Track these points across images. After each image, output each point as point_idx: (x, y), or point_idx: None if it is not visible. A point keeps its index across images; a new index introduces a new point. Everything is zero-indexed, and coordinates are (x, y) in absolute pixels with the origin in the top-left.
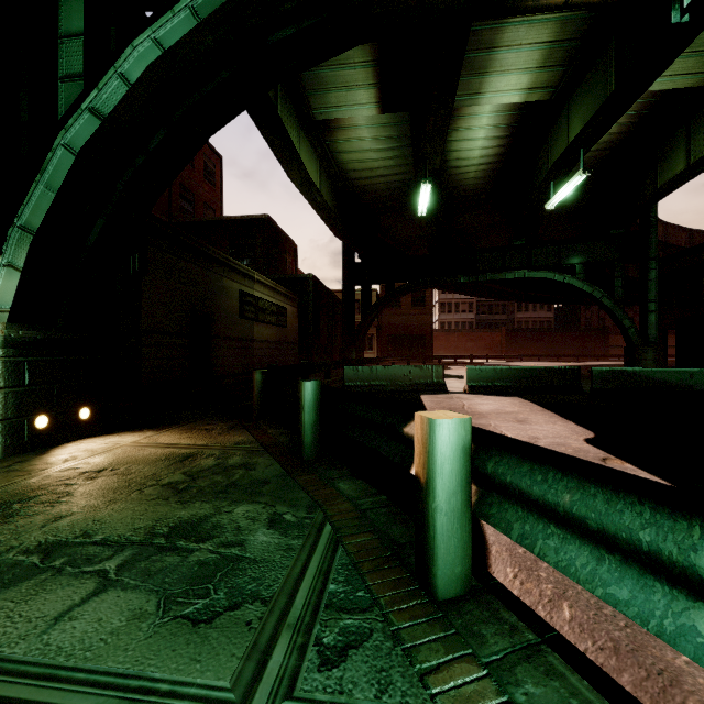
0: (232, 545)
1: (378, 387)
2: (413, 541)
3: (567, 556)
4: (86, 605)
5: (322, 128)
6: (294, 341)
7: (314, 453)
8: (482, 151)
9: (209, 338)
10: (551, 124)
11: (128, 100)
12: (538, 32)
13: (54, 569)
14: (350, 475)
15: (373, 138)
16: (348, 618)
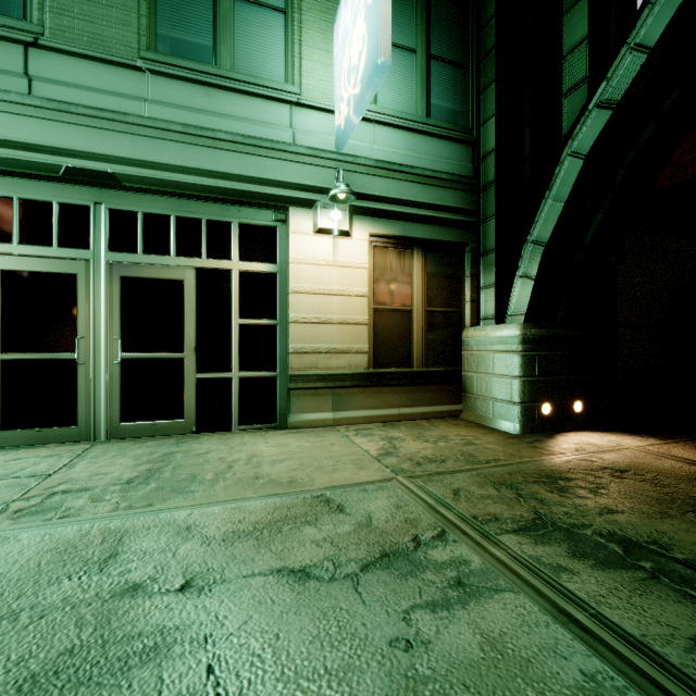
0: None
1: None
2: None
3: None
4: None
5: None
6: None
7: None
8: None
9: None
10: None
11: (644, 69)
12: None
13: (645, 570)
14: None
15: None
16: None
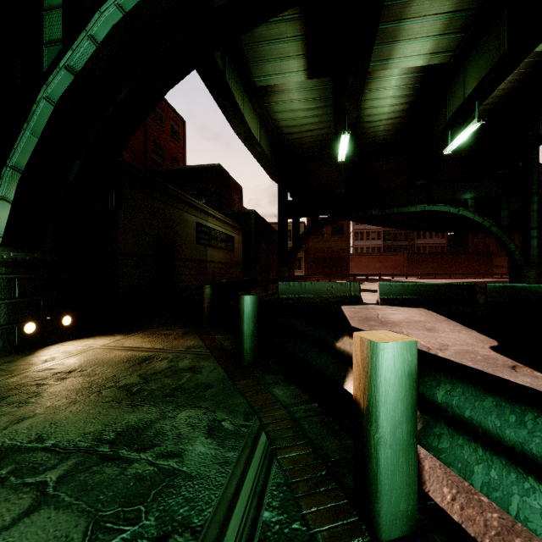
0: (171, 455)
1: (306, 299)
2: (347, 457)
3: None
4: (14, 528)
5: (261, 93)
6: (239, 262)
7: (252, 359)
8: (390, 108)
9: (172, 259)
10: (449, 83)
11: (96, 58)
12: (440, 4)
13: None
14: (284, 380)
15: (302, 99)
16: None
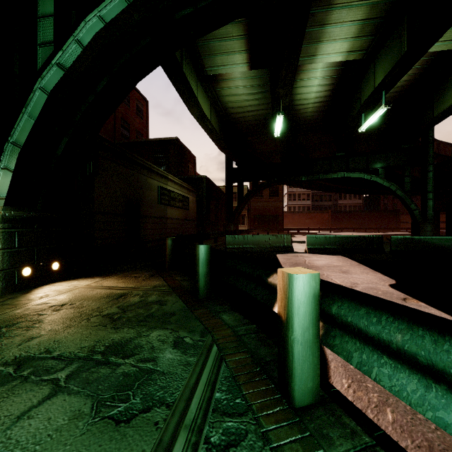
0: (147, 360)
1: (248, 249)
2: (275, 359)
3: (398, 382)
4: (41, 406)
5: (212, 80)
6: (193, 219)
7: (205, 294)
8: (316, 94)
9: (138, 216)
10: (363, 75)
11: (82, 57)
12: (355, 13)
13: (22, 377)
14: (230, 309)
15: (245, 86)
16: (229, 421)
